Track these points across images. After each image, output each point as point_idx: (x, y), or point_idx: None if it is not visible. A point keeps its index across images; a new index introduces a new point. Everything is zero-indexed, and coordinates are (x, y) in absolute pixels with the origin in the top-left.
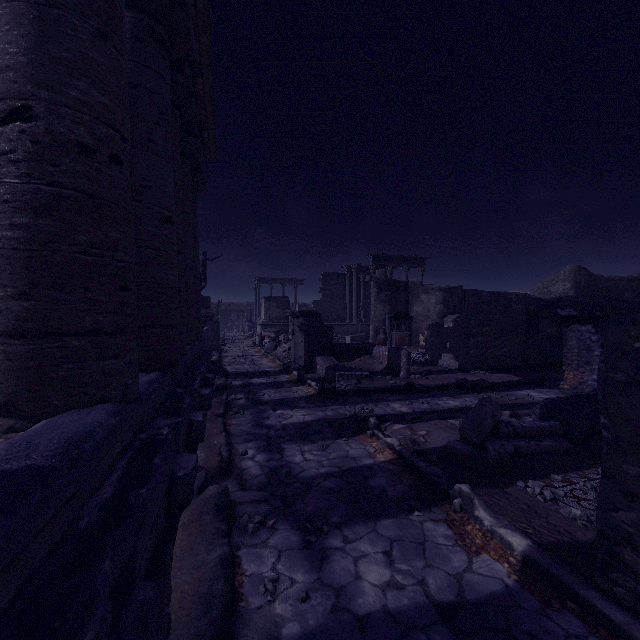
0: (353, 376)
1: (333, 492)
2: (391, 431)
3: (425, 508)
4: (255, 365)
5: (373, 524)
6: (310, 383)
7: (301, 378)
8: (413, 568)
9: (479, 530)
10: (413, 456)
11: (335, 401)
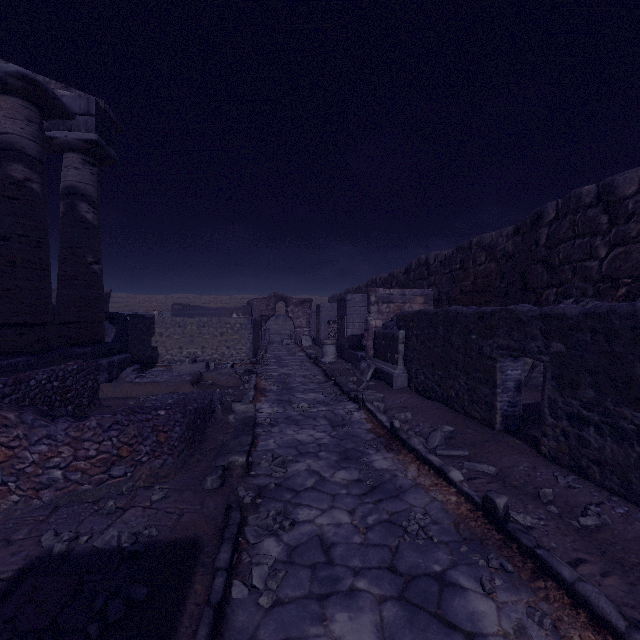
0: None
1: None
2: None
3: None
4: None
5: None
6: None
7: None
8: None
9: None
10: None
11: None
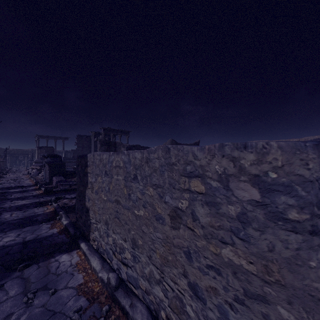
0: (68, 184)
1: (14, 223)
2: (61, 202)
3: (48, 222)
4: (19, 183)
5: (22, 229)
6: (42, 189)
7: (40, 187)
8: (25, 235)
9: (60, 223)
10: (58, 208)
11: (50, 195)
